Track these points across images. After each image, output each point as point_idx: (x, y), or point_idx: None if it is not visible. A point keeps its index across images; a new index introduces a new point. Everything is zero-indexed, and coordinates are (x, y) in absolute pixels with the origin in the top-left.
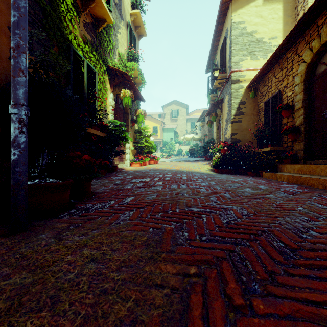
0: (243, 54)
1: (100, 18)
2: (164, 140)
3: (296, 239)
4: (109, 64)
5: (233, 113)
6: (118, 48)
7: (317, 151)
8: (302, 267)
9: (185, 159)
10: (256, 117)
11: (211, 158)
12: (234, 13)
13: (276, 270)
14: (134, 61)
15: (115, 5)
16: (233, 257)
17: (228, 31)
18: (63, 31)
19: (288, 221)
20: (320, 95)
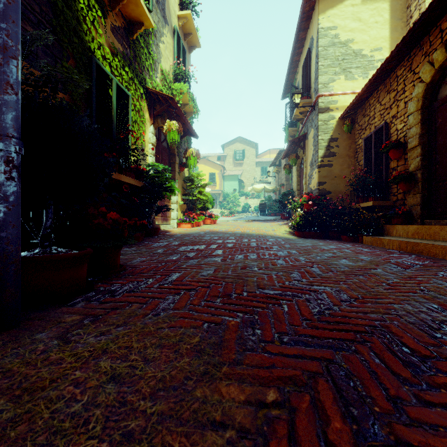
0: (334, 72)
1: (135, 20)
2: (224, 191)
3: (425, 340)
4: (147, 85)
5: (321, 153)
6: (161, 64)
7: (439, 207)
8: (444, 390)
9: (254, 217)
10: (353, 159)
11: (289, 216)
12: (322, 14)
13: (403, 395)
14: (183, 82)
15: (156, 3)
16: (334, 372)
17: (314, 41)
18: (81, 38)
19: (409, 310)
20: (445, 127)
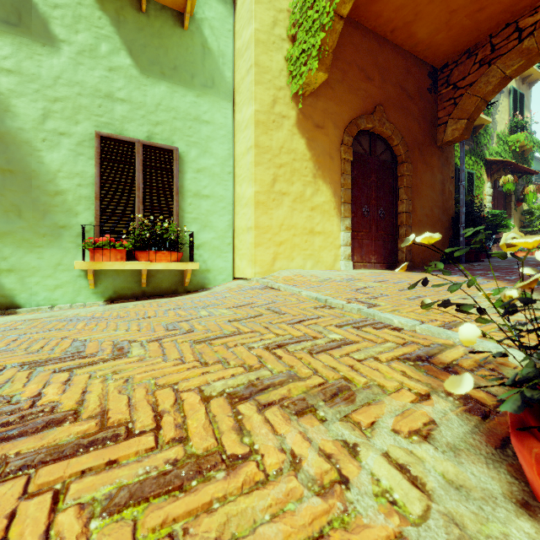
0: None
1: (477, 125)
2: None
3: None
4: (485, 156)
5: None
6: (496, 130)
7: None
8: None
9: None
10: None
11: None
12: None
13: None
14: (519, 131)
15: None
16: None
17: None
18: None
19: None
20: None
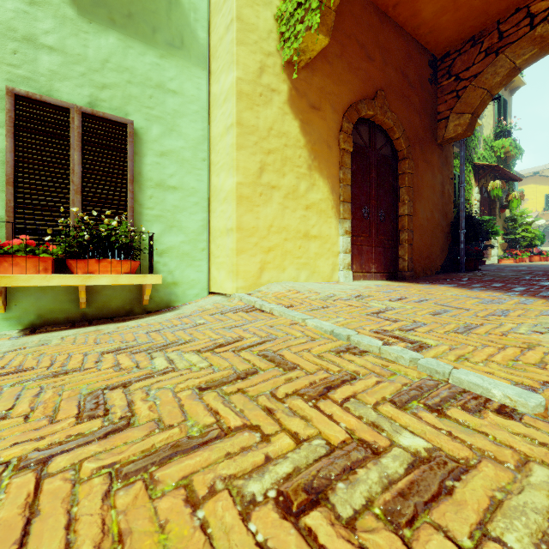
0: None
1: None
2: None
3: None
4: (474, 160)
5: None
6: (483, 134)
7: None
8: None
9: None
10: None
11: None
12: None
13: None
14: (504, 137)
15: None
16: None
17: None
18: None
19: None
20: None
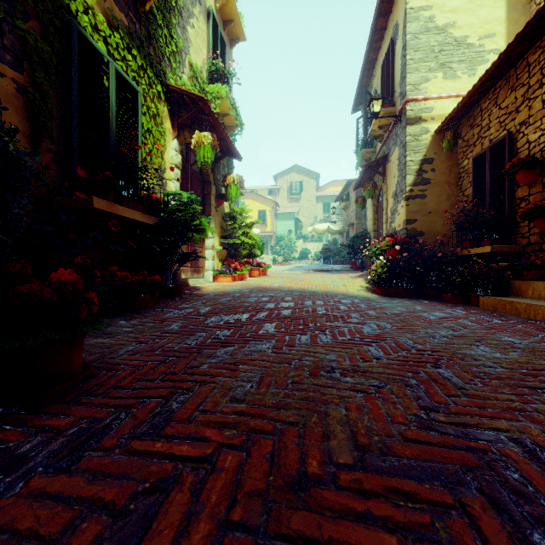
0: (429, 69)
1: None
2: (277, 233)
3: None
4: (168, 80)
5: (410, 180)
6: (190, 55)
7: None
8: None
9: (315, 266)
10: (454, 188)
11: (363, 266)
12: None
13: None
14: (220, 83)
15: None
16: None
17: (399, 27)
18: None
19: None
20: None
